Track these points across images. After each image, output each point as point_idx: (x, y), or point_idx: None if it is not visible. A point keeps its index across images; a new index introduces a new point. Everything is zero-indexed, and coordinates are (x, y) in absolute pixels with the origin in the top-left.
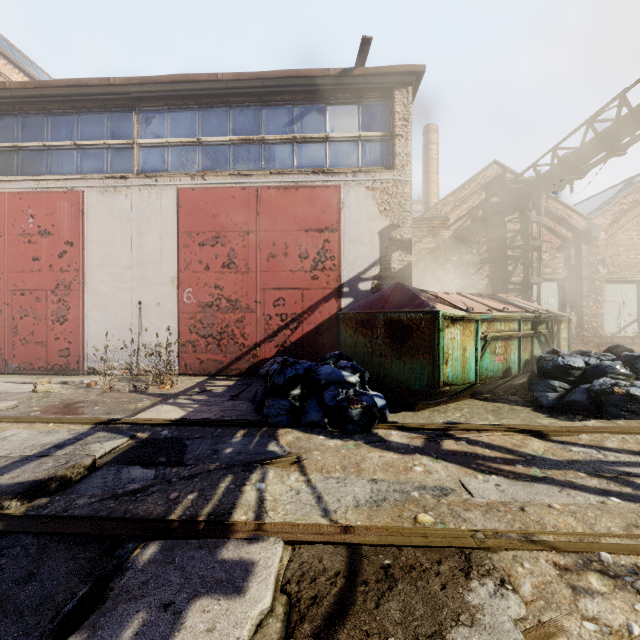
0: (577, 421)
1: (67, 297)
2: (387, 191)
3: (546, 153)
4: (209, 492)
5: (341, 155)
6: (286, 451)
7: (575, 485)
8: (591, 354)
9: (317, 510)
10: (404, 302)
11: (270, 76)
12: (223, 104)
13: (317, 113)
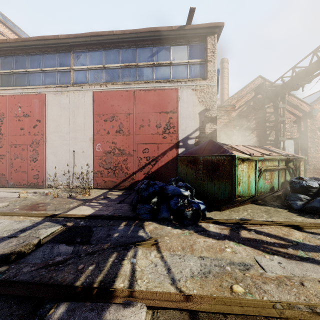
0: (316, 218)
1: (37, 148)
2: (203, 91)
3: (289, 70)
4: (102, 264)
5: (178, 72)
6: (149, 236)
7: None
8: None
9: (168, 279)
10: (214, 150)
11: (141, 31)
12: (116, 47)
13: (165, 50)
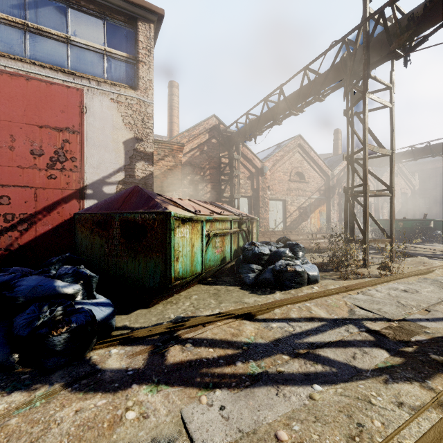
0: (268, 294)
1: None
2: (132, 107)
3: (243, 115)
4: None
5: (85, 61)
6: None
7: (285, 376)
8: (271, 243)
9: None
10: (140, 203)
11: None
12: None
13: (56, 10)
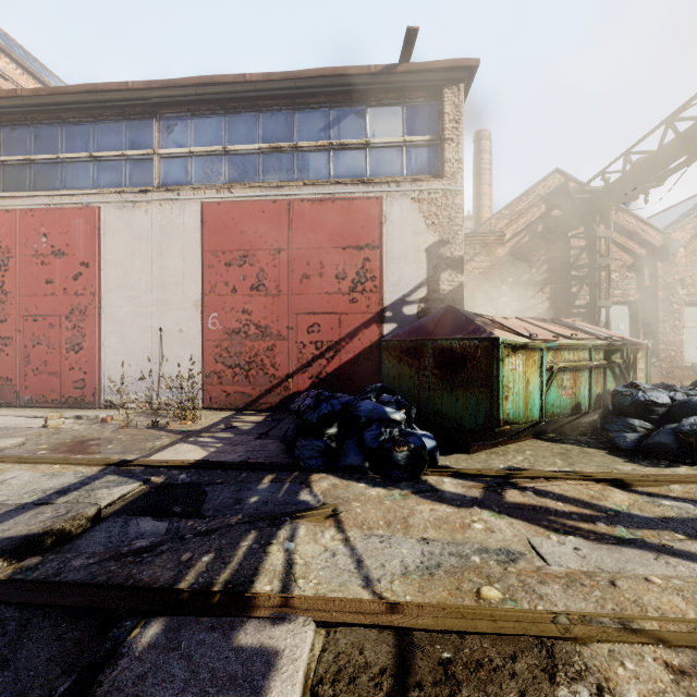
0: (663, 467)
1: (82, 323)
2: (435, 202)
3: (617, 158)
4: (228, 553)
5: (383, 163)
6: (320, 501)
7: (674, 550)
8: (676, 388)
9: (357, 578)
10: (456, 327)
11: (304, 75)
12: (252, 108)
13: (356, 116)
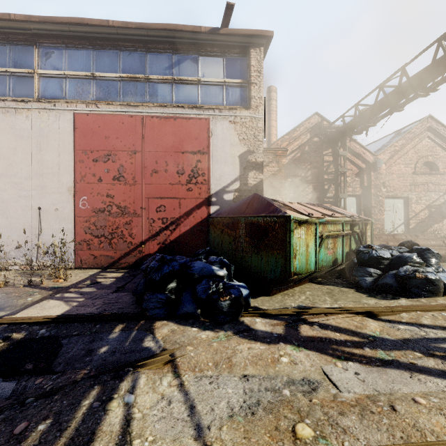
0: (390, 299)
1: None
2: (245, 125)
3: (351, 107)
4: (67, 416)
5: (210, 95)
6: (161, 346)
7: (419, 368)
8: (392, 247)
9: (189, 428)
10: (261, 208)
11: (153, 27)
12: (114, 47)
13: (191, 61)
